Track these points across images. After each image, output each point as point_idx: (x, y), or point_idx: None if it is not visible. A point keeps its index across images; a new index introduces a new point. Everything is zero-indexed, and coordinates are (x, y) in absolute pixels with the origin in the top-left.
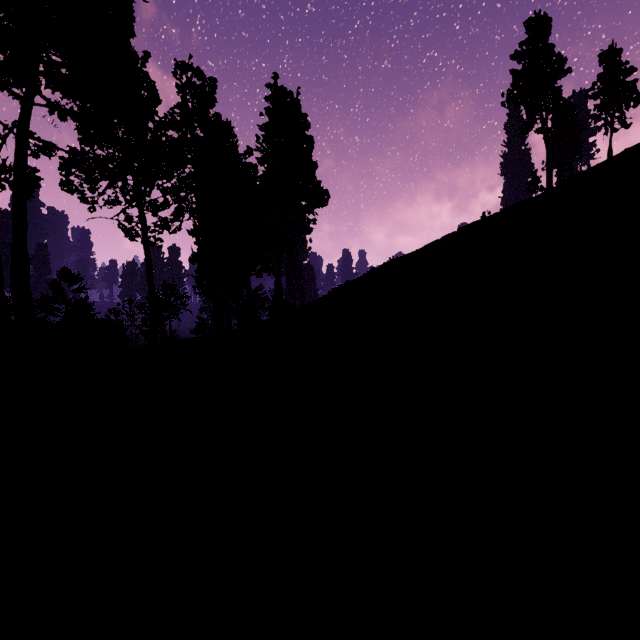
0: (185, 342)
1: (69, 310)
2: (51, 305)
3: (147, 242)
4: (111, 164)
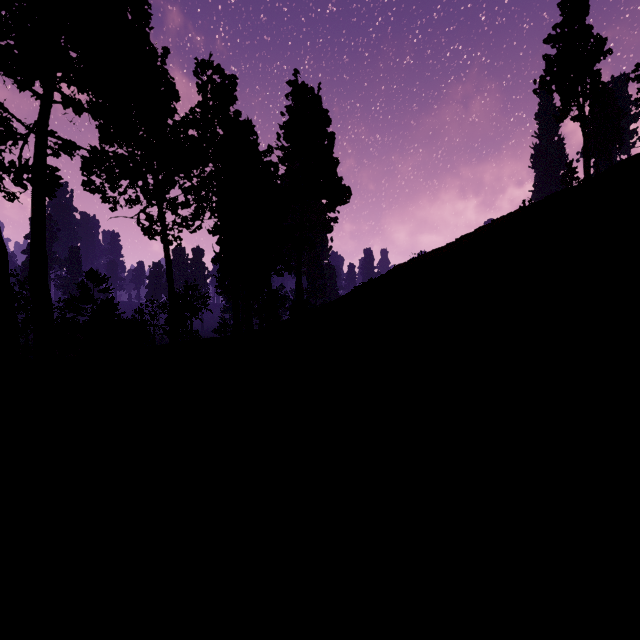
0: (205, 342)
1: (95, 310)
2: (78, 305)
3: (166, 241)
4: (132, 163)
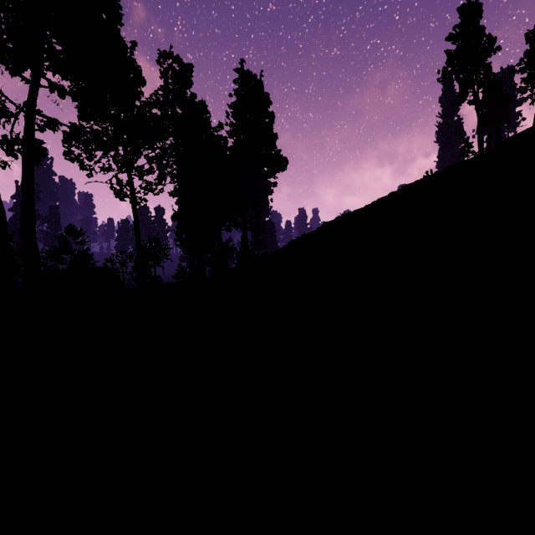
0: (166, 286)
1: (73, 259)
2: (59, 255)
3: (134, 202)
4: (105, 137)
